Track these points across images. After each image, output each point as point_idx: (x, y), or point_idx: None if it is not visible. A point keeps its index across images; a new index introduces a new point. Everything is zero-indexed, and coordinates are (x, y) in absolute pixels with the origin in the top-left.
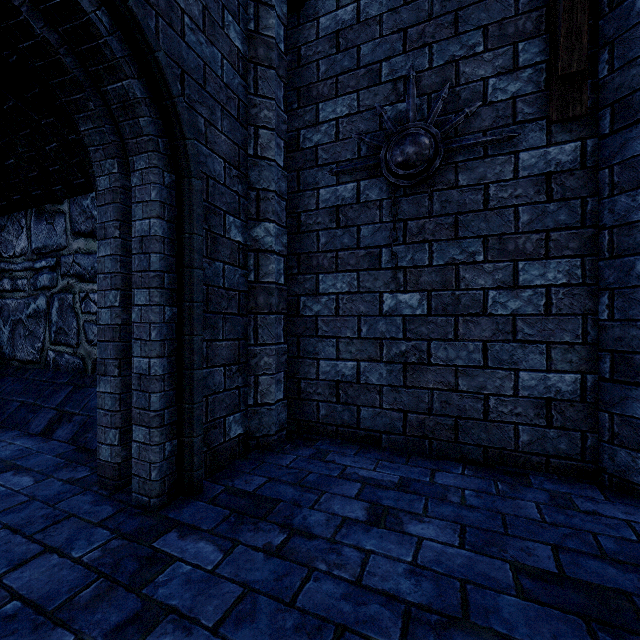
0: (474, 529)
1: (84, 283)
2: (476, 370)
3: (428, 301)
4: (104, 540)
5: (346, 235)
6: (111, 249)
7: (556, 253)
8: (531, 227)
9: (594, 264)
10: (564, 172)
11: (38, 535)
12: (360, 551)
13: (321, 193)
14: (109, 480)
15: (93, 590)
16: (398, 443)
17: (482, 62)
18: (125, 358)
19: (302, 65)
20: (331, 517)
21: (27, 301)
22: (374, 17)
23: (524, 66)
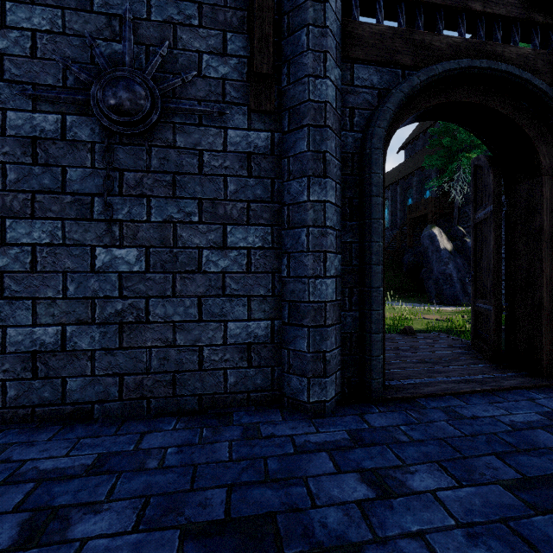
0: (159, 497)
1: None
2: (192, 324)
3: (146, 257)
4: None
5: (47, 175)
6: None
7: (255, 221)
8: (237, 196)
9: (279, 232)
10: (260, 155)
11: None
12: None
13: (9, 116)
14: None
15: None
16: (113, 410)
17: (198, 35)
18: None
19: None
20: None
21: None
22: None
23: (231, 54)
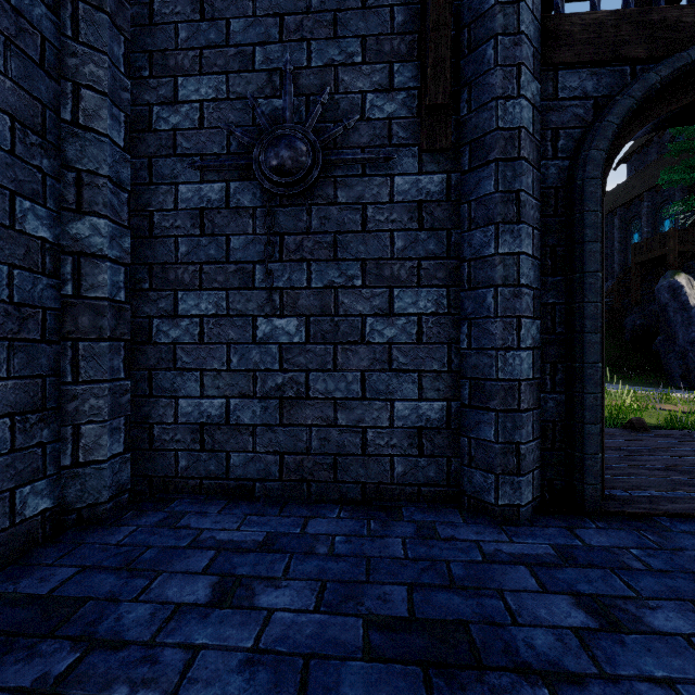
0: (335, 584)
1: None
2: (355, 402)
3: (306, 327)
4: None
5: (213, 245)
6: None
7: (426, 282)
8: (405, 254)
9: (457, 295)
10: (433, 202)
11: None
12: (187, 650)
13: (181, 190)
14: None
15: None
16: (274, 491)
17: (361, 74)
18: None
19: (155, 23)
20: (160, 608)
21: None
22: None
23: (399, 88)
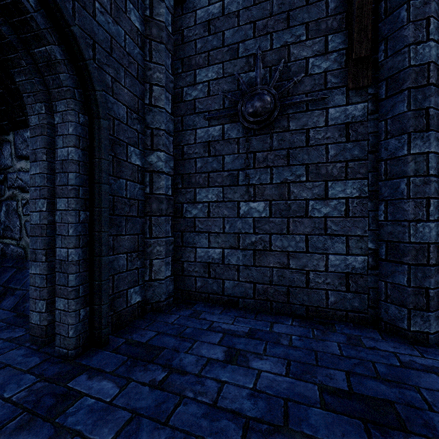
0: (296, 363)
1: (25, 193)
2: (301, 254)
3: (270, 207)
4: (30, 383)
5: (215, 161)
6: (40, 169)
7: (352, 176)
8: (336, 158)
9: (376, 184)
10: (357, 122)
11: None
12: (218, 382)
13: (198, 132)
14: (38, 338)
15: (17, 422)
16: (250, 304)
17: (305, 47)
18: (51, 248)
19: (185, 42)
20: (199, 358)
21: None
22: (234, 12)
23: (332, 51)
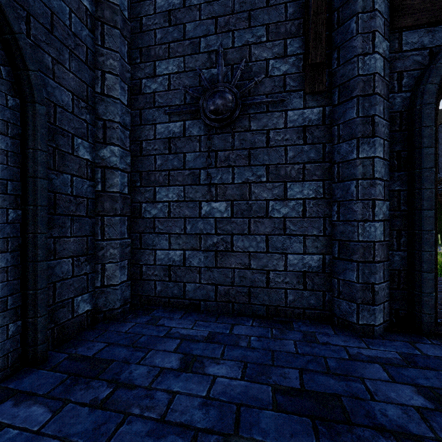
0: (253, 364)
1: None
2: (262, 254)
3: (231, 208)
4: None
5: (176, 159)
6: None
7: (309, 178)
8: (294, 160)
9: (330, 185)
10: (313, 126)
11: None
12: (169, 393)
13: (157, 127)
14: None
15: None
16: (212, 307)
17: (265, 48)
18: None
19: (143, 31)
20: (152, 369)
21: None
22: (195, 5)
23: (290, 55)
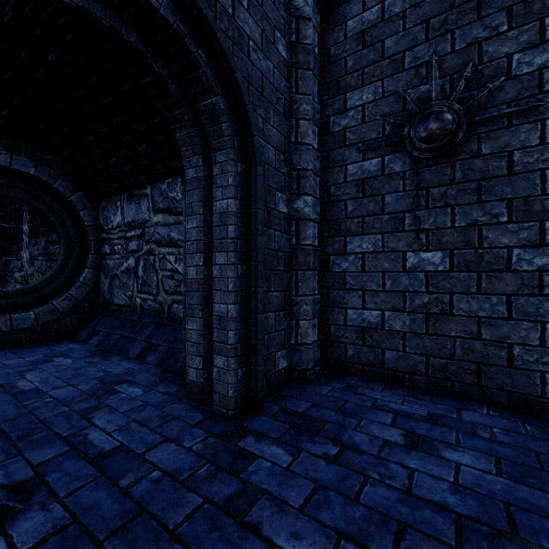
0: (509, 462)
1: (162, 247)
2: (499, 321)
3: (450, 258)
4: (203, 437)
5: (371, 203)
6: (197, 223)
7: None
8: None
9: None
10: None
11: (157, 429)
12: (405, 468)
13: (348, 168)
14: (195, 395)
15: (206, 470)
16: (420, 383)
17: (506, 40)
18: (206, 304)
19: (331, 63)
20: (373, 438)
21: (121, 261)
22: (397, 14)
23: None
